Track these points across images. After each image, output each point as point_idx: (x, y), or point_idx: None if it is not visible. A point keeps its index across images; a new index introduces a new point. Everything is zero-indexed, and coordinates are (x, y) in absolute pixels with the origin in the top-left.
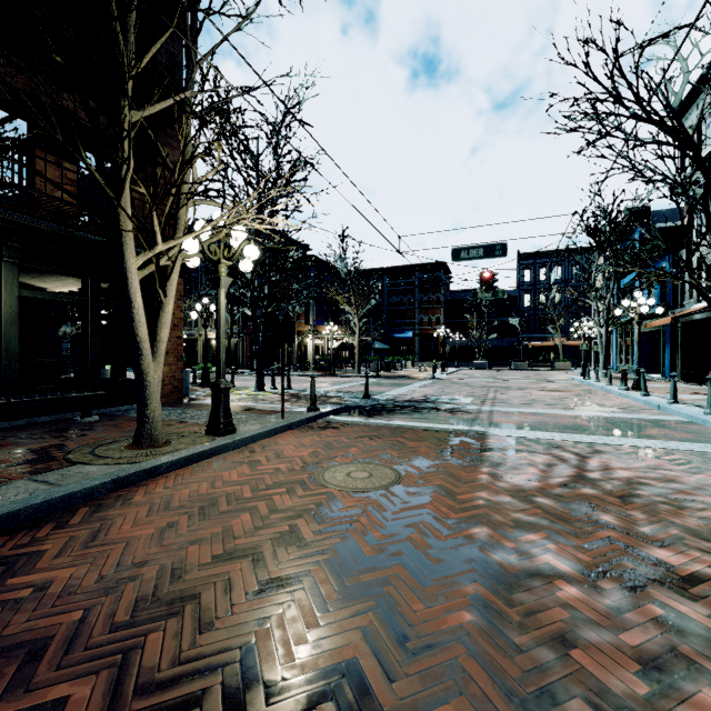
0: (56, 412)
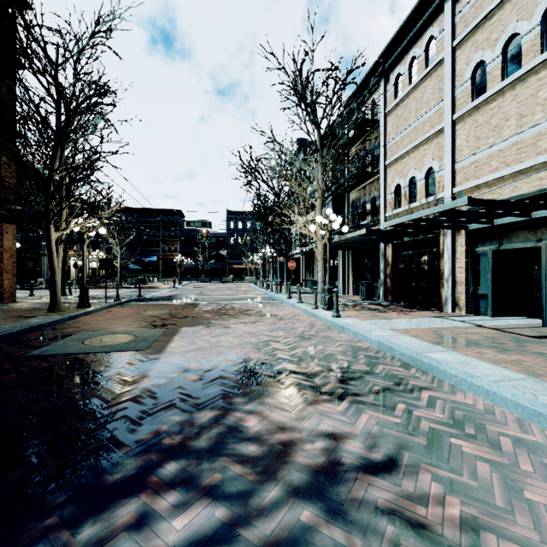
0: None
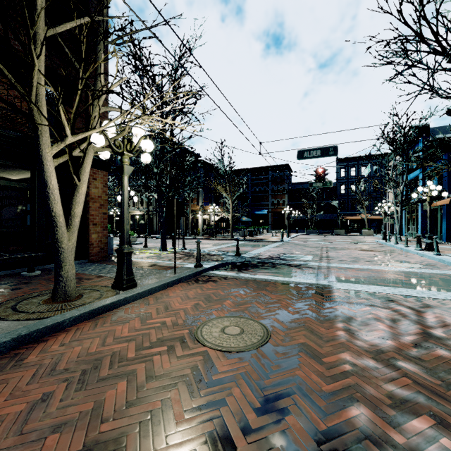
0: (9, 268)
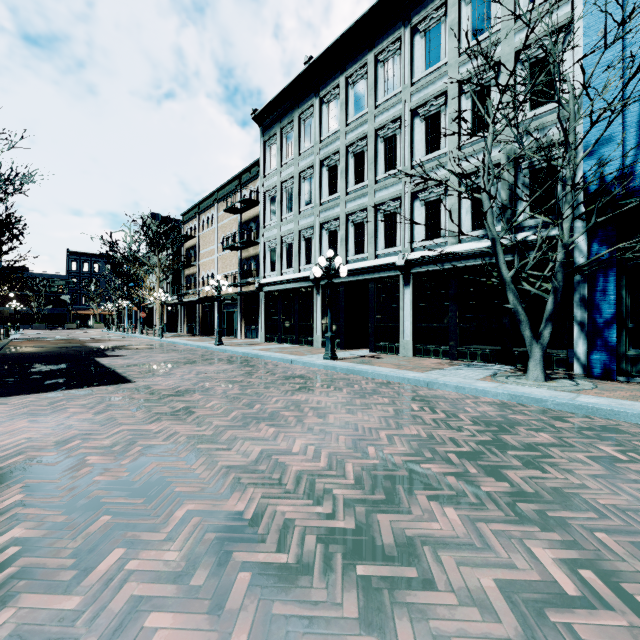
0: None
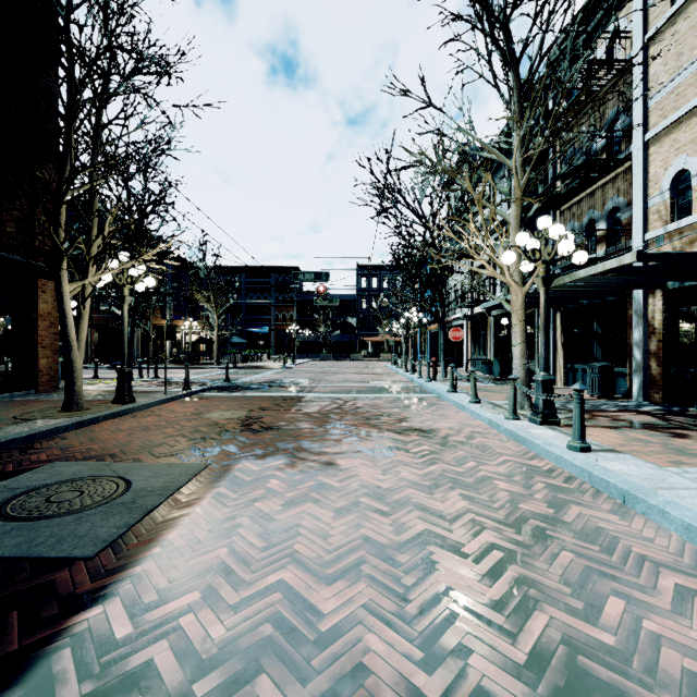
0: None
